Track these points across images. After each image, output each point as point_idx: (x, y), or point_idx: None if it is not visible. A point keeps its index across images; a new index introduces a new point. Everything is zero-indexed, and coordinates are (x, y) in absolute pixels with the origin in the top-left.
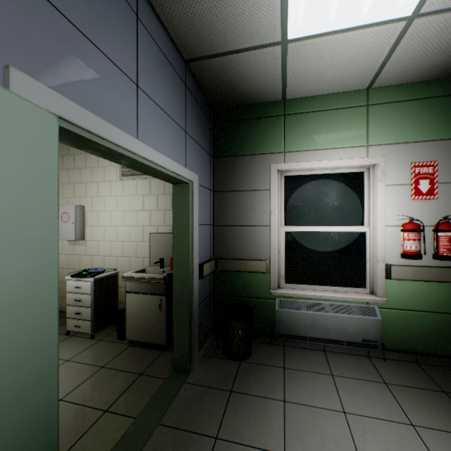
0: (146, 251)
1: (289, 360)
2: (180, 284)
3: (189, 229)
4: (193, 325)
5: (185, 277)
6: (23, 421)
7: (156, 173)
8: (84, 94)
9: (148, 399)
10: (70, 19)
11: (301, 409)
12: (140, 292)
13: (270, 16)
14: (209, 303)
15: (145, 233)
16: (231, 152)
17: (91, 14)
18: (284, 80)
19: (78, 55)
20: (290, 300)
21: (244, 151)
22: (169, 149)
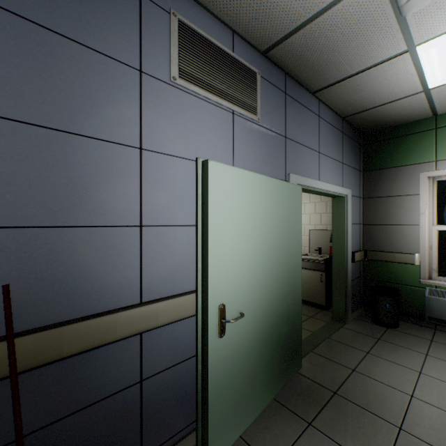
0: (306, 242)
1: (438, 338)
2: (338, 263)
3: (345, 227)
4: (347, 292)
5: (341, 259)
6: (296, 288)
7: (325, 194)
8: (302, 170)
9: (318, 327)
10: (299, 142)
11: (442, 362)
12: (306, 268)
13: (410, 85)
14: (359, 283)
15: (305, 230)
16: (379, 166)
17: (304, 134)
18: (432, 105)
19: (301, 155)
20: (442, 290)
21: (391, 164)
22: (333, 179)
